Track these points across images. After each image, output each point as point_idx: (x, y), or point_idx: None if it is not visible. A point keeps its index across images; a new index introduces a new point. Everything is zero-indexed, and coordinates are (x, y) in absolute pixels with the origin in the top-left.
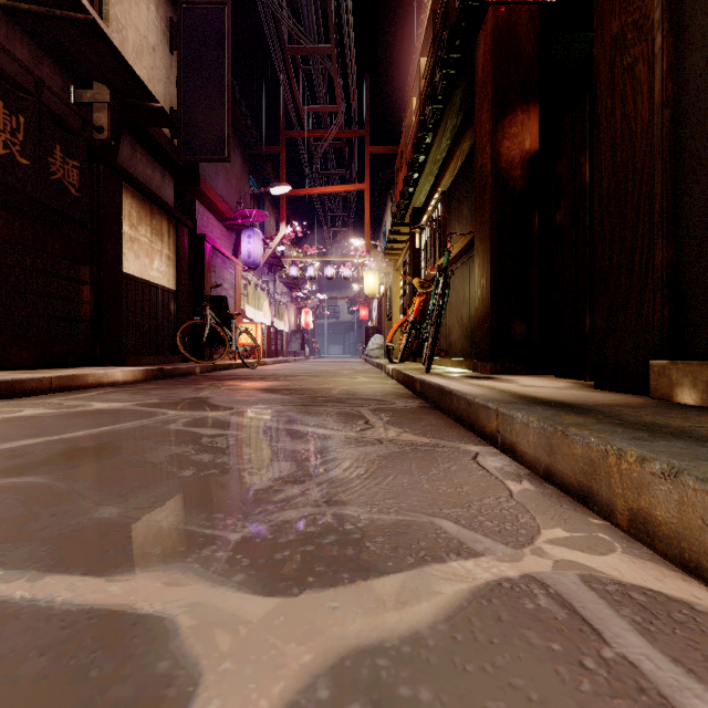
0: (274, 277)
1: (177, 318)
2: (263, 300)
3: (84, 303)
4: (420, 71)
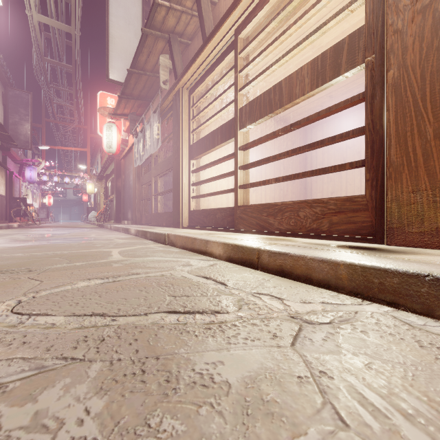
0: None
1: (6, 206)
2: (30, 193)
3: None
4: None
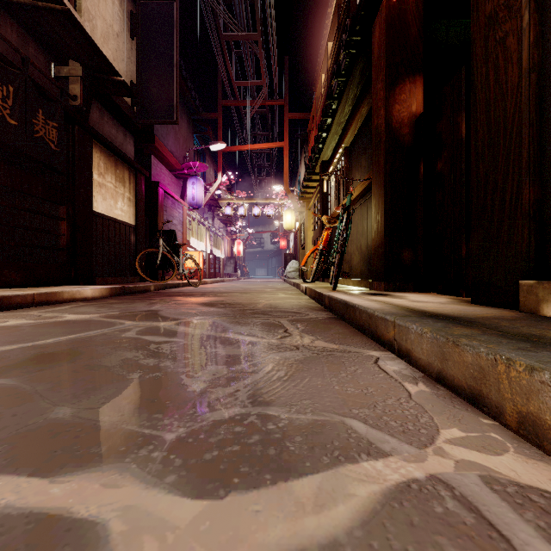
0: (213, 215)
1: (136, 247)
2: (204, 233)
3: (62, 235)
4: (328, 53)
